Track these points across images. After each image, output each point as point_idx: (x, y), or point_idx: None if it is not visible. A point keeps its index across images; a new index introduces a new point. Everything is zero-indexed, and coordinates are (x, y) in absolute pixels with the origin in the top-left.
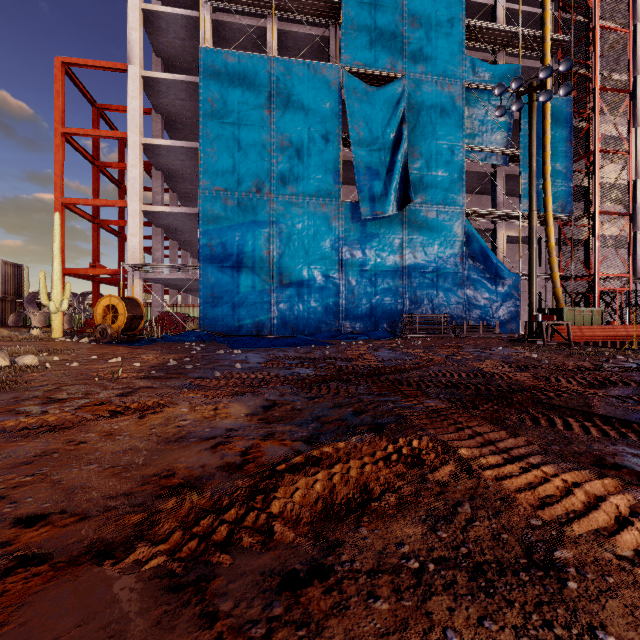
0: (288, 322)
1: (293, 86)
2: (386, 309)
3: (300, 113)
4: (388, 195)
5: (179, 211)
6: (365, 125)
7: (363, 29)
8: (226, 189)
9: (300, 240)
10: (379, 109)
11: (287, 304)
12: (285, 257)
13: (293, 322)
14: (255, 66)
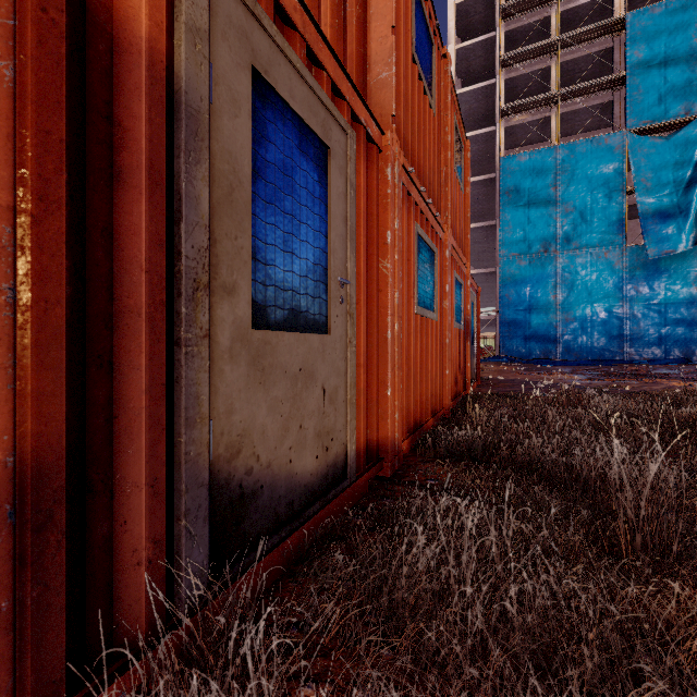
0: (572, 350)
1: (576, 162)
2: (678, 338)
3: (583, 182)
4: (680, 234)
5: (480, 272)
6: (652, 175)
7: (650, 90)
8: (519, 254)
9: (583, 284)
10: (669, 157)
11: (571, 336)
12: (569, 299)
13: (576, 350)
14: (543, 157)
